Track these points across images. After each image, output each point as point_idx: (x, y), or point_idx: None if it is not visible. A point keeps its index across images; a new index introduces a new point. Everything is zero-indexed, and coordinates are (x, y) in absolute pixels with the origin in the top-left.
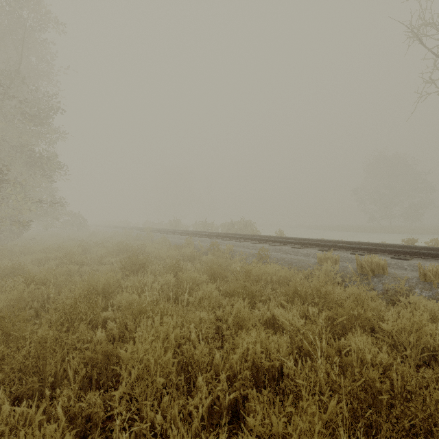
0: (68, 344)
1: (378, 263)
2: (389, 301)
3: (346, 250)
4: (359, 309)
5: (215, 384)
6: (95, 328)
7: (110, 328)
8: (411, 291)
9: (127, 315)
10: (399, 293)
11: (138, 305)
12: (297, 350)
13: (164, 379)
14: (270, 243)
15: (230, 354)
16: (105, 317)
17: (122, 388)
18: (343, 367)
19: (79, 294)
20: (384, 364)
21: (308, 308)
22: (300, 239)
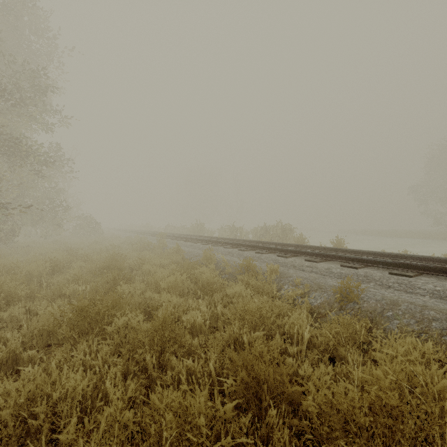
0: None
1: None
2: None
3: None
4: None
5: None
6: None
7: None
8: None
9: None
10: None
11: None
12: None
13: None
14: (337, 261)
15: None
16: None
17: None
18: None
19: None
20: None
21: None
22: (386, 255)
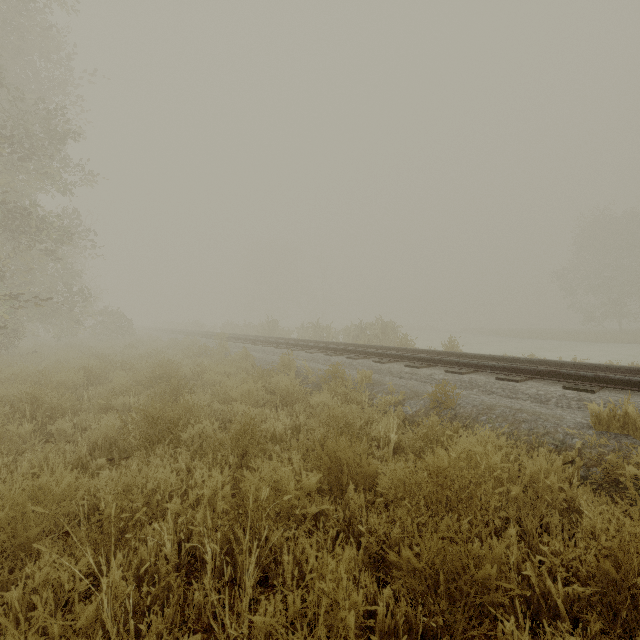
0: None
1: None
2: None
3: (633, 390)
4: None
5: None
6: None
7: None
8: None
9: None
10: None
11: None
12: None
13: None
14: (443, 367)
15: None
16: None
17: None
18: None
19: None
20: None
21: None
22: (501, 359)
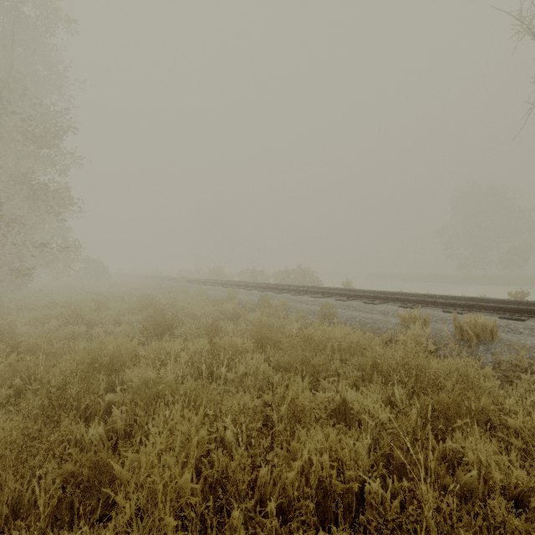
0: (42, 450)
1: (485, 325)
2: (502, 378)
3: (436, 307)
4: (470, 394)
5: (260, 519)
6: (94, 418)
7: (111, 420)
8: (533, 365)
9: (137, 401)
10: (517, 368)
11: (153, 386)
12: (383, 458)
13: (176, 522)
14: (336, 297)
15: (283, 470)
16: (110, 401)
17: (108, 534)
18: (458, 492)
19: (72, 370)
20: (521, 487)
21: (392, 389)
22: (374, 292)
